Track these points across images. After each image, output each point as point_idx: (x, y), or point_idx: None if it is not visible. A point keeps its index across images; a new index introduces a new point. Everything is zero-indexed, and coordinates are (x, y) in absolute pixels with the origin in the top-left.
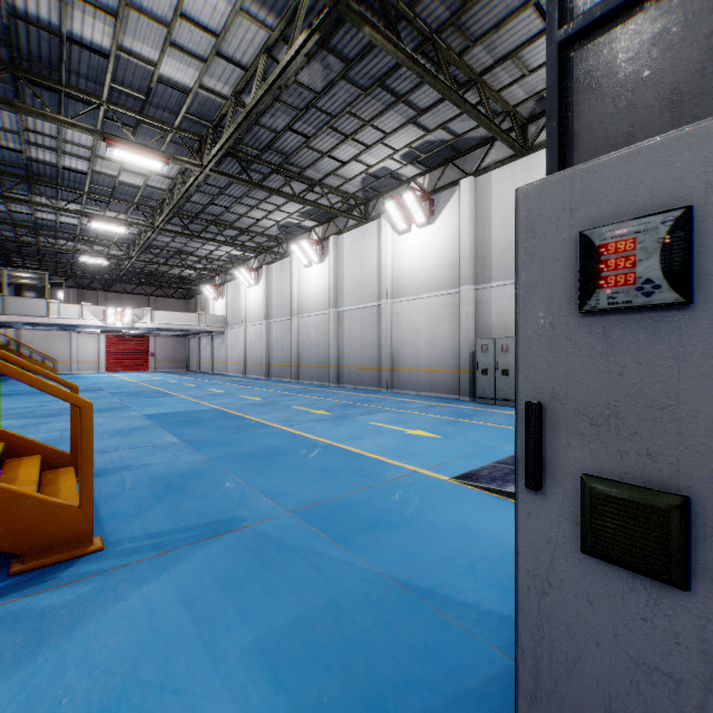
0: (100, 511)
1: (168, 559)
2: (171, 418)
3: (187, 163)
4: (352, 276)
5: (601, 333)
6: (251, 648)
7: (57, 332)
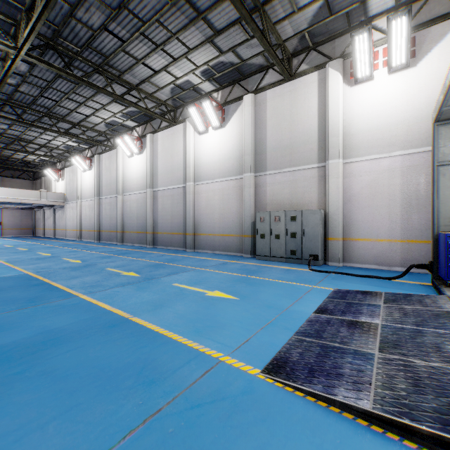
0: None
1: None
2: None
3: None
4: (164, 165)
5: None
6: None
7: None
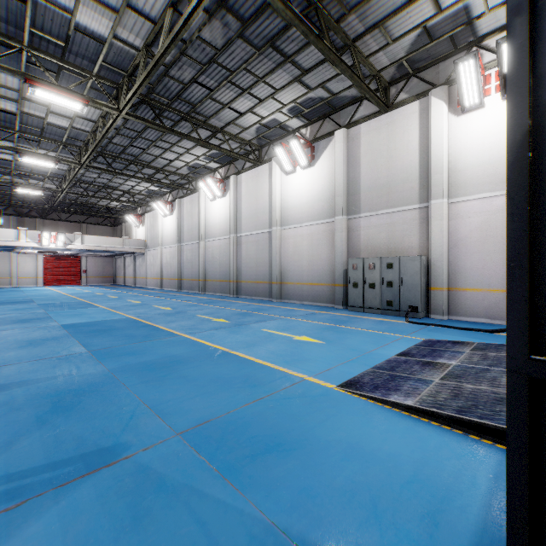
0: None
1: (19, 516)
2: (85, 327)
3: (105, 106)
4: (248, 208)
5: None
6: None
7: None
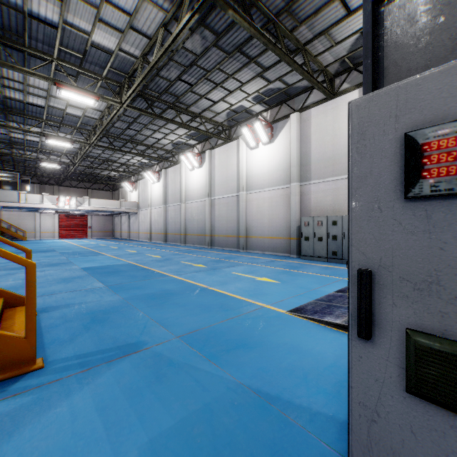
0: (44, 338)
1: (90, 375)
2: (99, 270)
3: (111, 101)
4: (220, 176)
5: (423, 215)
6: (146, 447)
7: (26, 212)
